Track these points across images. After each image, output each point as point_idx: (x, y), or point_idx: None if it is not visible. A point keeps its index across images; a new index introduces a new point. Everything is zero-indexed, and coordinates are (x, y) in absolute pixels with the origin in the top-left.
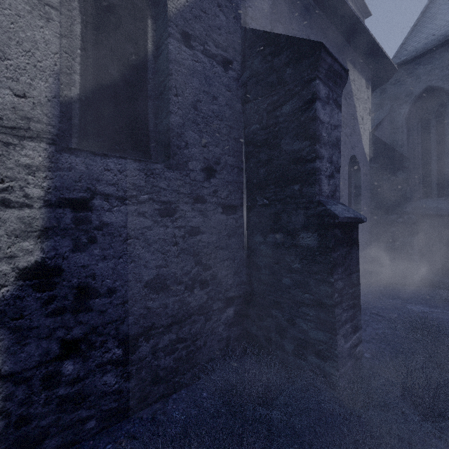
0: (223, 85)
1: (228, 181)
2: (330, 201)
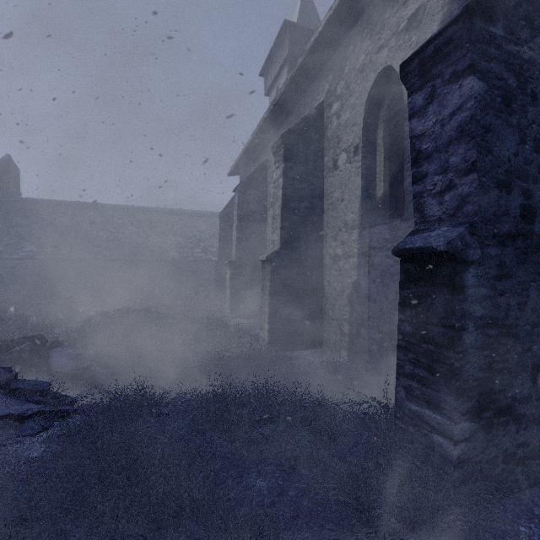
0: None
1: None
2: (433, 227)
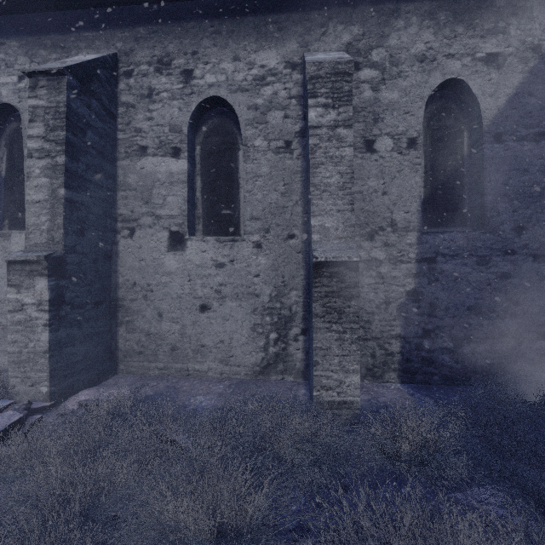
0: (534, 156)
1: (540, 234)
2: None
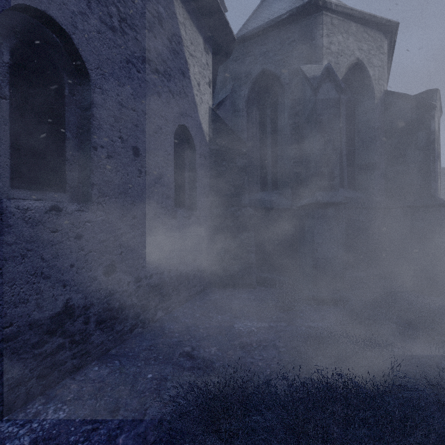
0: None
1: None
2: None
